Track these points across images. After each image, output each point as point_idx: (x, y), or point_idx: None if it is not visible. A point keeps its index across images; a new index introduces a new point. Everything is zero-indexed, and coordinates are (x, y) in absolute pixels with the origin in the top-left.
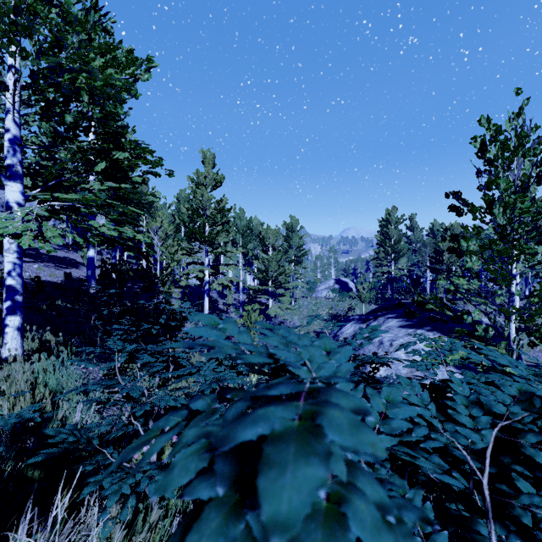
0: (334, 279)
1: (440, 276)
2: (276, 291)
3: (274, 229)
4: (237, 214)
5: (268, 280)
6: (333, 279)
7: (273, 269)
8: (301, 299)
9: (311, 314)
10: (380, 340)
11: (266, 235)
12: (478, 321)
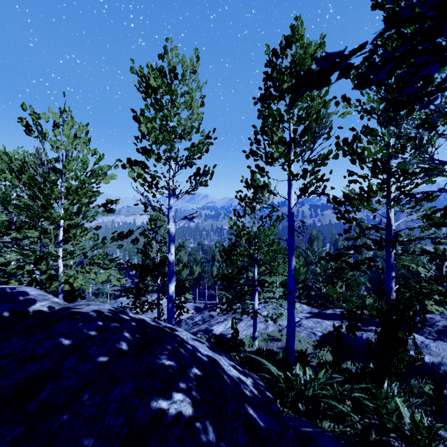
0: None
1: None
2: None
3: None
4: None
5: None
6: None
7: None
8: None
9: None
10: None
11: None
12: None
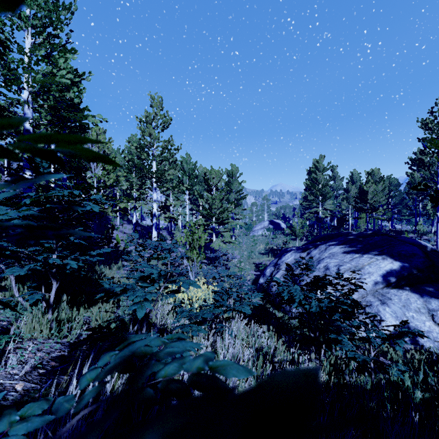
0: (268, 221)
1: (361, 216)
2: (219, 229)
3: (218, 171)
4: (184, 158)
5: (211, 217)
6: (267, 221)
7: (216, 207)
8: (241, 237)
9: (249, 249)
10: (325, 265)
11: (210, 175)
12: (423, 245)
